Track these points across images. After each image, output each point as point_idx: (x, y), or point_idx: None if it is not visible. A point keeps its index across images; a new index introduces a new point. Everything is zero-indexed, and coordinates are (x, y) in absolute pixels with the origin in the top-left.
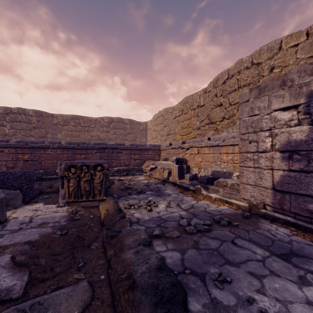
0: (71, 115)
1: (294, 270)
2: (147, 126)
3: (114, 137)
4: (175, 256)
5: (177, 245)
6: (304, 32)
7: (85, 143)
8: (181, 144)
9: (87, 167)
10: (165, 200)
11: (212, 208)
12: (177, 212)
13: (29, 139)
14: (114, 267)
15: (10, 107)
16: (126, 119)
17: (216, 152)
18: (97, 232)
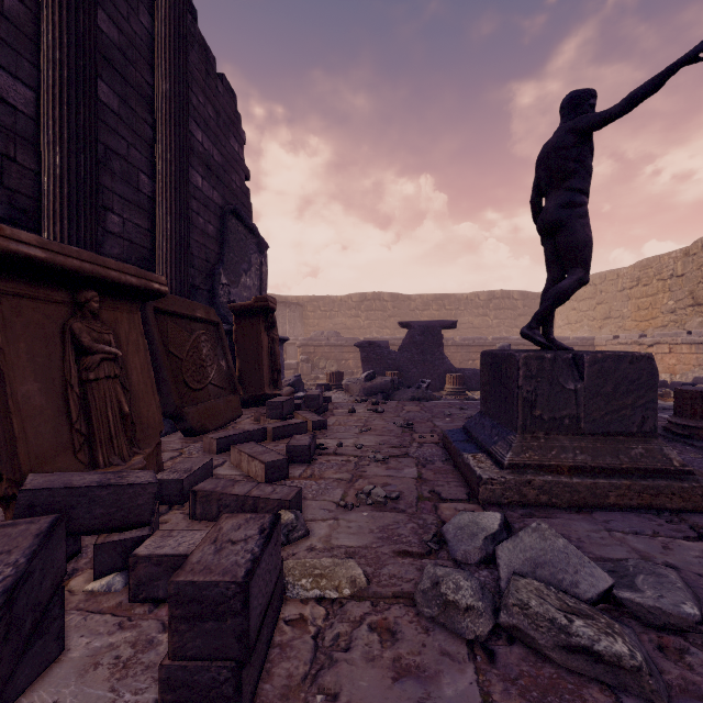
0: (432, 295)
1: None
2: None
3: (495, 323)
4: None
5: None
6: None
7: (481, 339)
8: (638, 337)
9: None
10: None
11: None
12: None
13: (384, 331)
14: None
15: (365, 293)
16: (516, 291)
17: (702, 352)
18: None
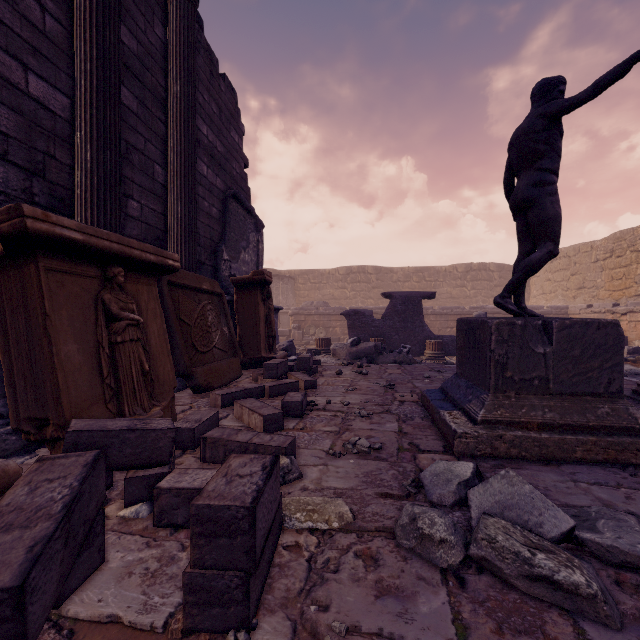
0: (413, 268)
1: None
2: None
3: (472, 293)
4: None
5: None
6: None
7: (459, 308)
8: (611, 306)
9: None
10: None
11: None
12: None
13: (368, 301)
14: None
15: (350, 267)
16: (492, 264)
17: None
18: None
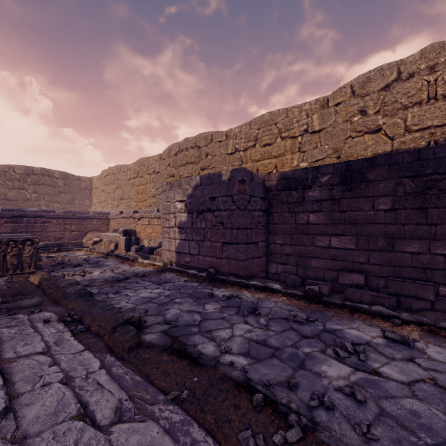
0: None
1: (158, 286)
2: (92, 184)
3: (34, 197)
4: (95, 290)
5: (99, 287)
6: (224, 133)
7: None
8: (133, 213)
9: (14, 242)
10: (102, 269)
11: (140, 270)
12: (109, 275)
13: None
14: (54, 292)
15: None
16: (57, 171)
17: None
18: (35, 288)
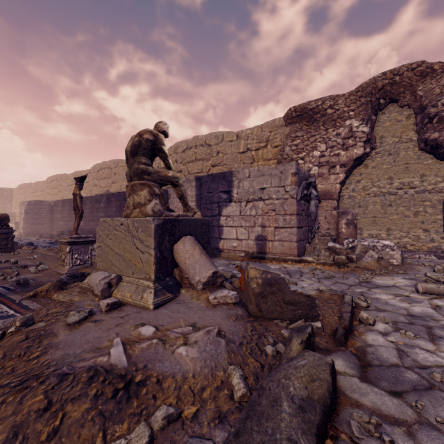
0: None
1: None
2: (13, 193)
3: None
4: None
5: None
6: (67, 176)
7: None
8: None
9: None
10: None
11: None
12: None
13: None
14: None
15: None
16: None
17: None
18: None
